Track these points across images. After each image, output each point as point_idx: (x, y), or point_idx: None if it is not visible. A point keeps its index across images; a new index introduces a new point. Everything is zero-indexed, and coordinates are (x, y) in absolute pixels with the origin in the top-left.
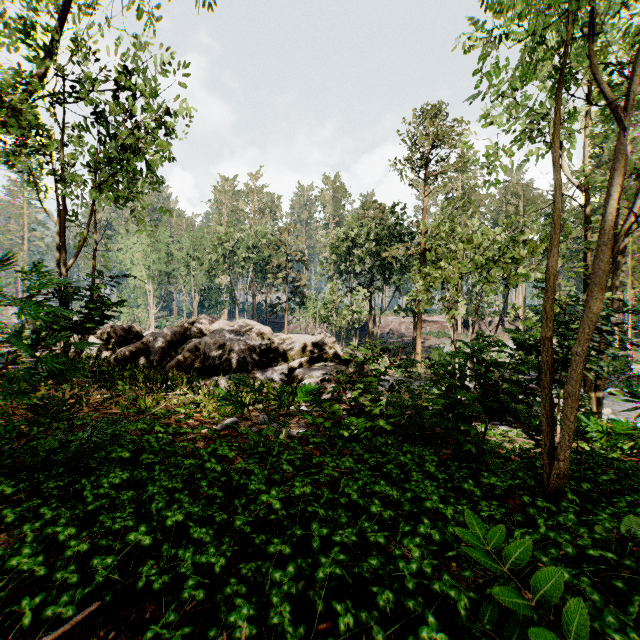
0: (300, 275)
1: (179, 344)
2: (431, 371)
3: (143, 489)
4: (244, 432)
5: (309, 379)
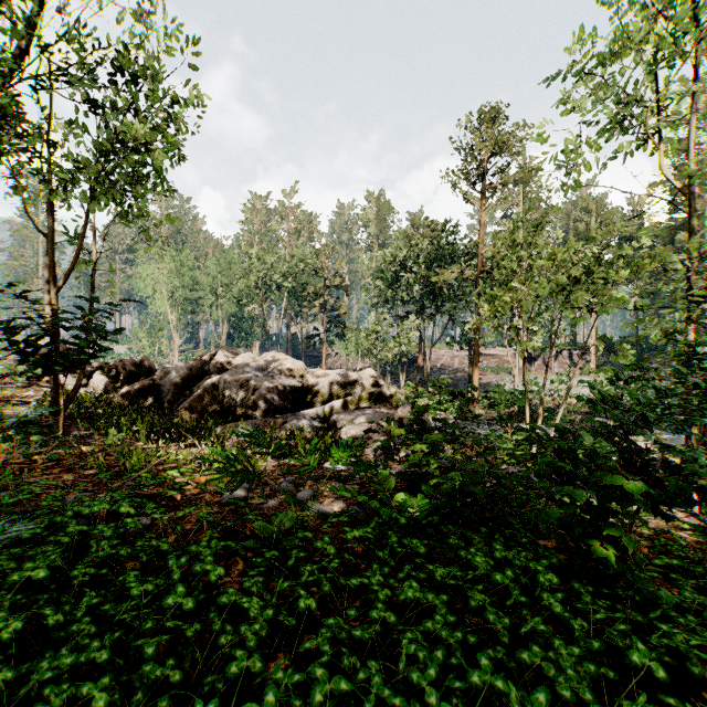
0: (340, 303)
1: (195, 381)
2: (490, 412)
3: (39, 658)
4: (250, 517)
5: (349, 426)
